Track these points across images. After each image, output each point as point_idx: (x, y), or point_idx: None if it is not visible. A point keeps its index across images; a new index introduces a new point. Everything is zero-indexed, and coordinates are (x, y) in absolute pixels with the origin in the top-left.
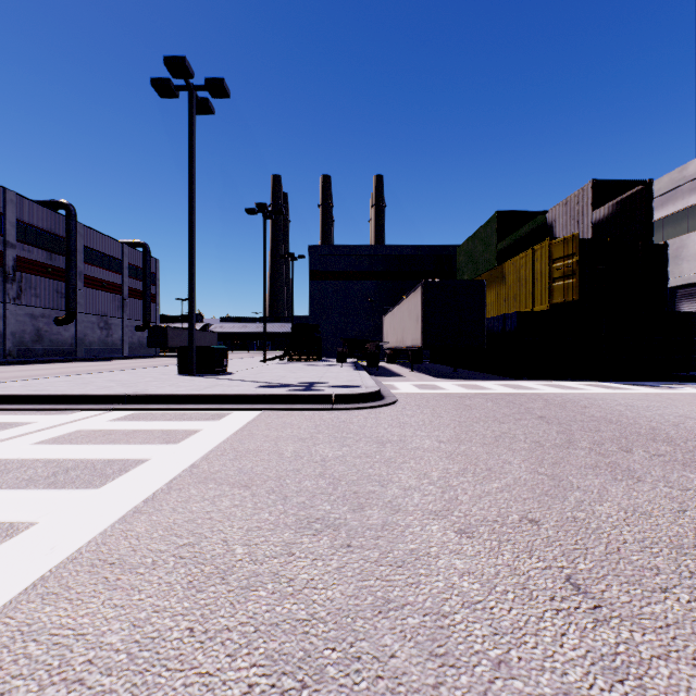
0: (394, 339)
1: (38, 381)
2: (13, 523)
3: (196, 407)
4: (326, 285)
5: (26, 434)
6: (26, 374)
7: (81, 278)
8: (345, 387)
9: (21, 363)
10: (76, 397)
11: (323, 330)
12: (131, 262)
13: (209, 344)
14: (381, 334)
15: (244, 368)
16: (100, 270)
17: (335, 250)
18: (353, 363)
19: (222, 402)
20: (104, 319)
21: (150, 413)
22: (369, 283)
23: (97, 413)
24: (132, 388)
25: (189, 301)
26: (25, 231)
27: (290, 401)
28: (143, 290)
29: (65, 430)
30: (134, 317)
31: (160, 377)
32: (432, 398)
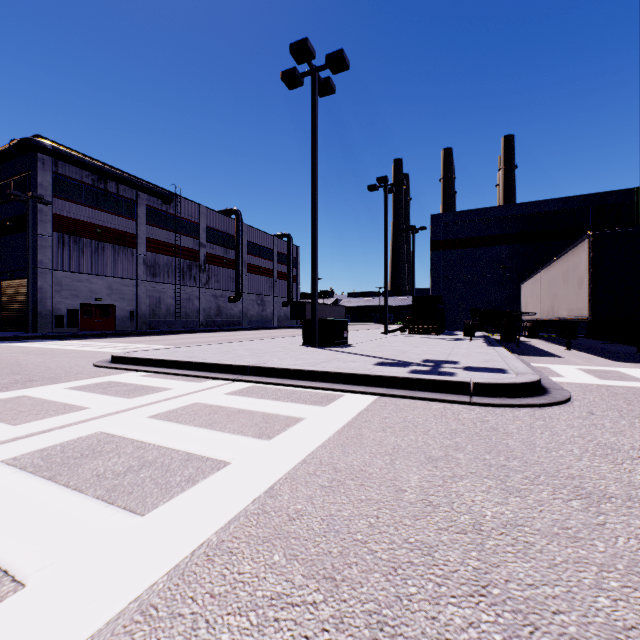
0: (537, 310)
1: (199, 347)
2: (4, 575)
3: (307, 384)
4: (449, 254)
5: (154, 403)
6: (203, 340)
7: (245, 266)
8: (484, 371)
9: (207, 331)
10: (211, 365)
11: (446, 301)
12: (278, 251)
13: (337, 316)
14: (516, 304)
15: (364, 340)
16: (258, 259)
17: (459, 217)
18: (484, 337)
19: (334, 381)
20: (260, 297)
21: (264, 388)
22: (500, 248)
23: (221, 383)
24: (257, 359)
25: (312, 275)
26: (211, 234)
27: (412, 386)
28: (287, 273)
29: (185, 401)
30: (281, 294)
31: (287, 348)
32: (632, 397)
